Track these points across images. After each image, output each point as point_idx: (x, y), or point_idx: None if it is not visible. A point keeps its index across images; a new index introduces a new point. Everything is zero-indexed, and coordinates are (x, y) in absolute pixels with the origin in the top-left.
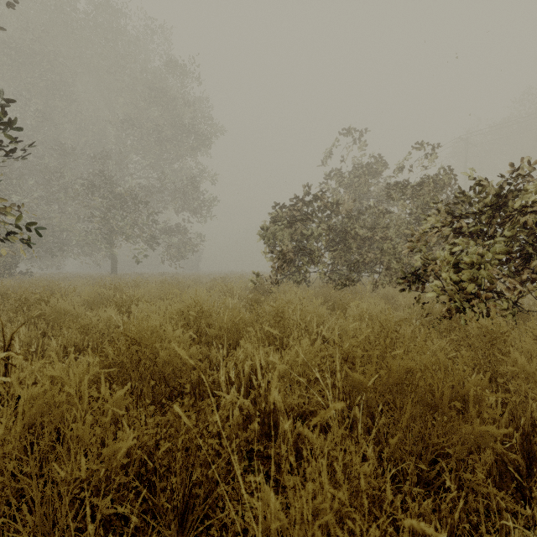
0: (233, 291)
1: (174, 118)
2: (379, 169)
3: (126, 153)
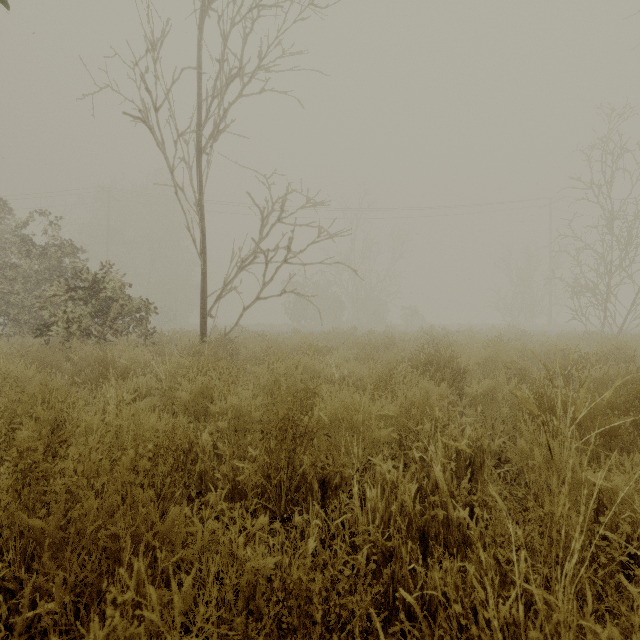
0: None
1: None
2: (3, 215)
3: None
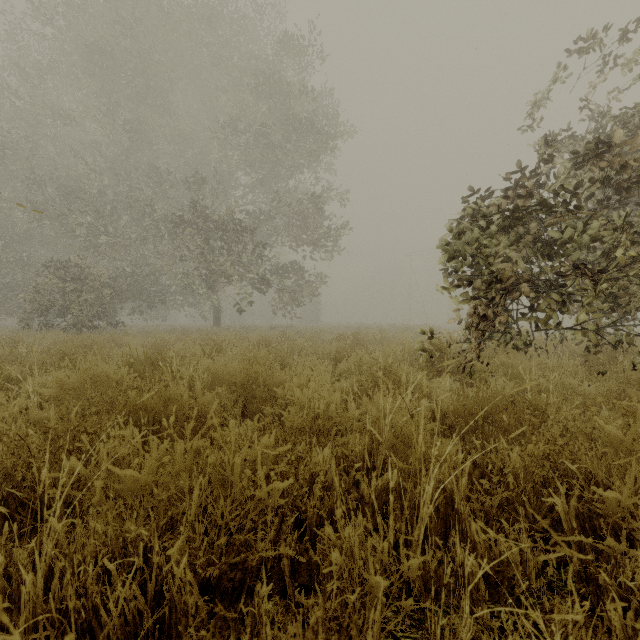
0: (392, 371)
1: (285, 113)
2: None
3: (230, 174)
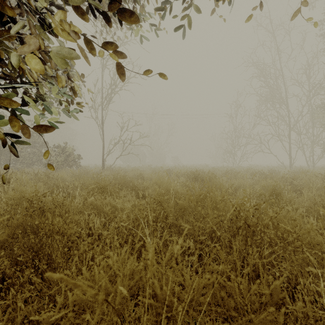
0: None
1: None
2: None
3: None
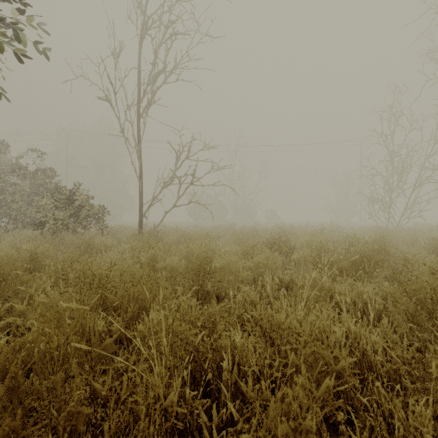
0: None
1: None
2: (4, 151)
3: None
